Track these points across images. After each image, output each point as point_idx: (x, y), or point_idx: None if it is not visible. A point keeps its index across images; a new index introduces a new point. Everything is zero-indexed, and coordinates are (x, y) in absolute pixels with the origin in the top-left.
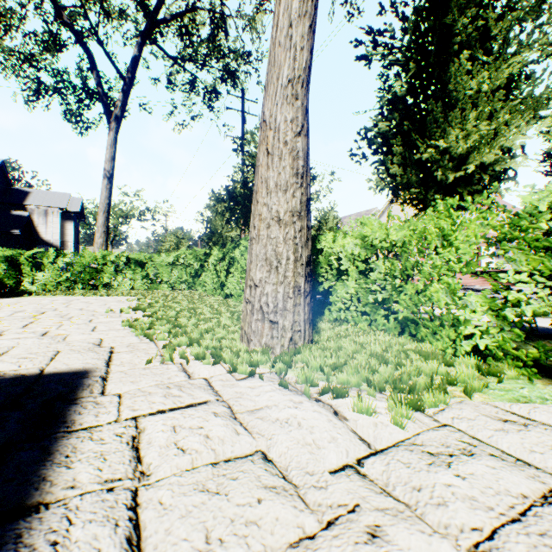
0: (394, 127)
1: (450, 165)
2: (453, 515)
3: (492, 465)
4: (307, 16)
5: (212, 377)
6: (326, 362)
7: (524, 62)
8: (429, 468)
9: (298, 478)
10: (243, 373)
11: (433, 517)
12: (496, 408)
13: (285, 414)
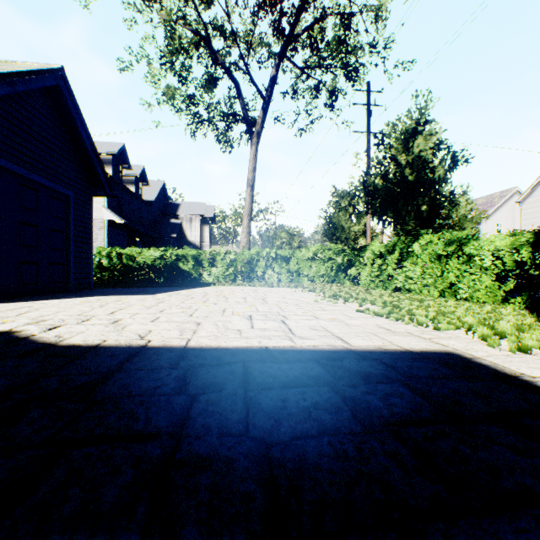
0: None
1: None
2: None
3: None
4: None
5: None
6: None
7: None
8: None
9: None
10: None
11: None
12: None
13: None
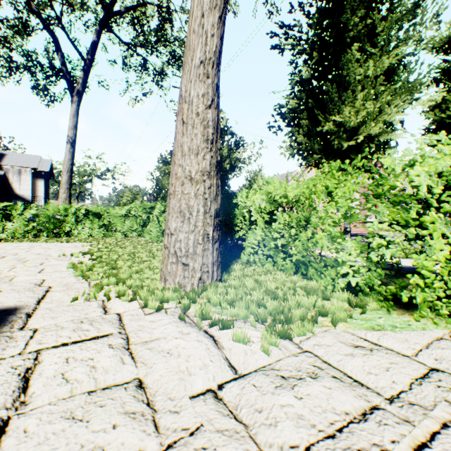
0: (302, 104)
1: (345, 135)
2: (281, 434)
3: (331, 386)
4: (217, 9)
5: (125, 312)
6: (224, 298)
7: (402, 54)
8: (277, 391)
9: (160, 403)
10: (153, 309)
11: (263, 437)
12: (352, 335)
13: (174, 344)
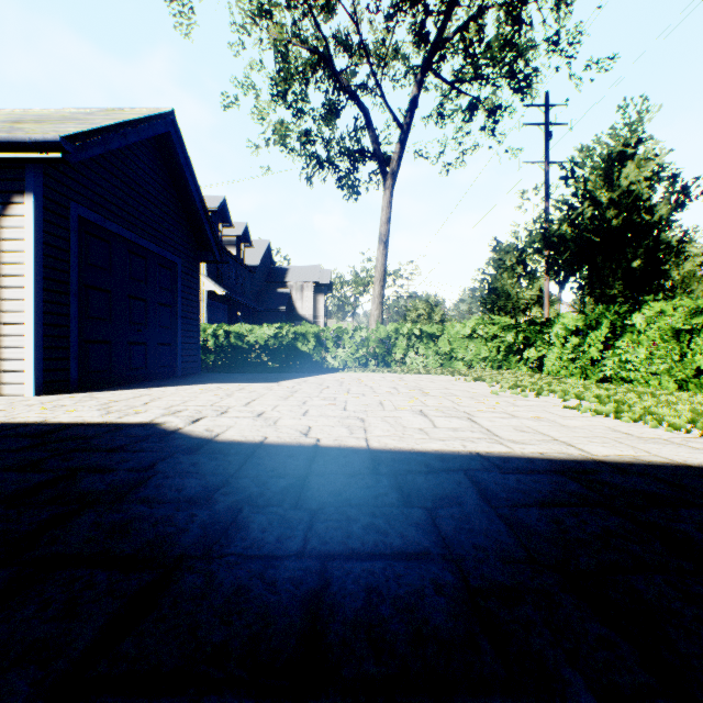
0: None
1: None
2: None
3: None
4: None
5: None
6: None
7: None
8: None
9: None
10: None
11: None
12: None
13: None
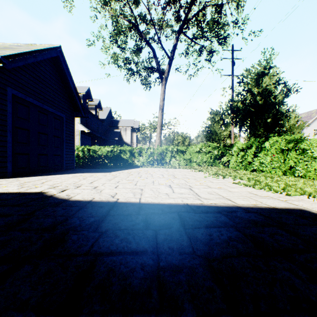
0: None
1: None
2: None
3: None
4: None
5: None
6: None
7: None
8: None
9: None
10: None
11: None
12: None
13: None
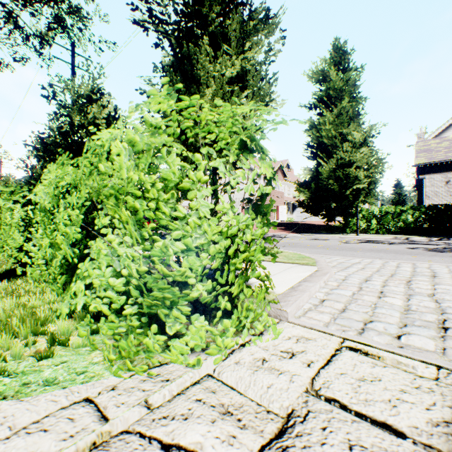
0: None
1: None
2: None
3: None
4: None
5: None
6: None
7: (255, 60)
8: None
9: None
10: None
11: None
12: None
13: None
